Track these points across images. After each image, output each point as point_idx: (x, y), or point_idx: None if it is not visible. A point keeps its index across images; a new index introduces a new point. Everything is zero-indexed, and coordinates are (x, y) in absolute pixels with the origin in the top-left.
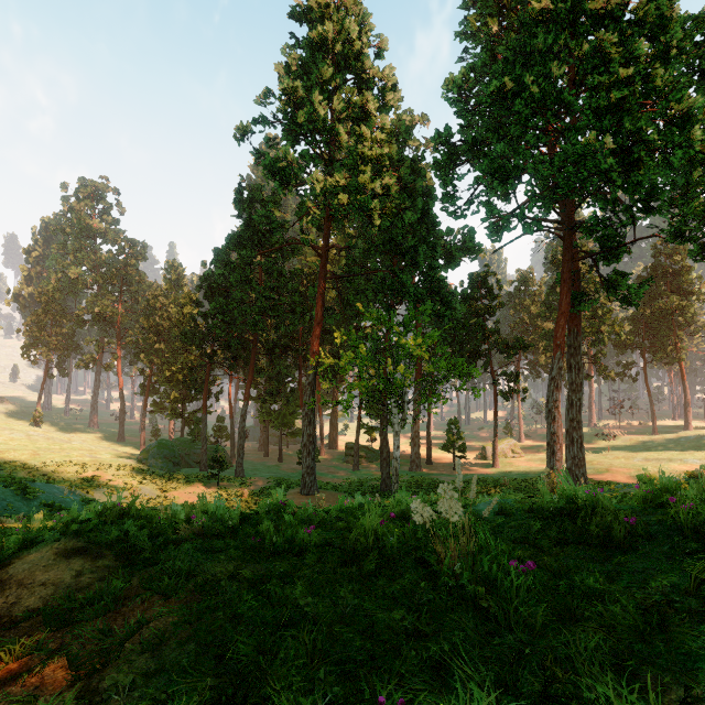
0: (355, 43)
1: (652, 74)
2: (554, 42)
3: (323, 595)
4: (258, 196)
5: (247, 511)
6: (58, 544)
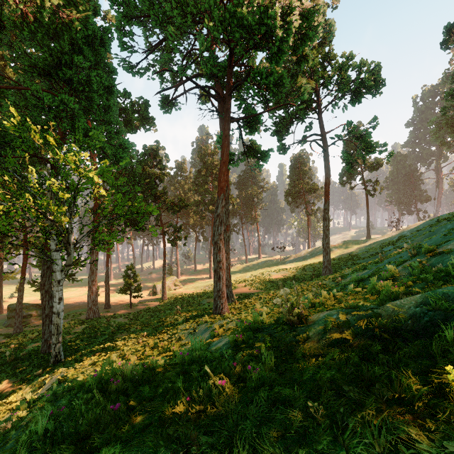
0: None
1: None
2: None
3: None
4: None
5: None
6: None
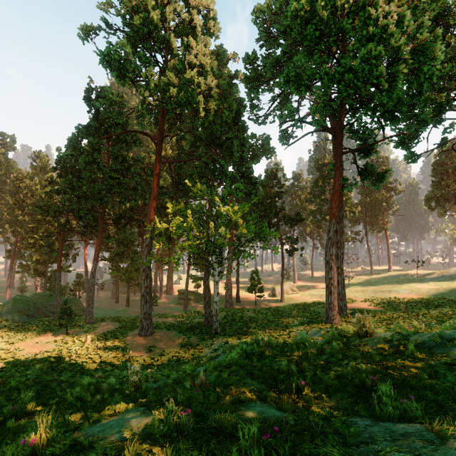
0: None
1: (402, 15)
2: None
3: None
4: (105, 95)
5: (84, 360)
6: None
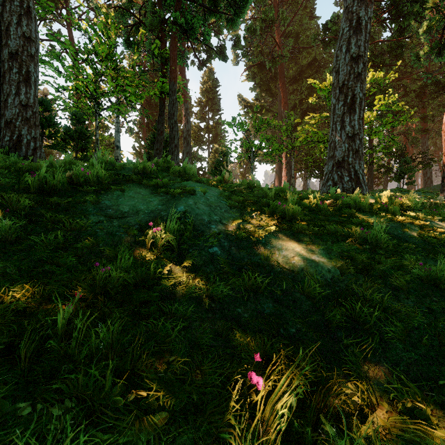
0: None
1: None
2: None
3: None
4: None
5: None
6: None
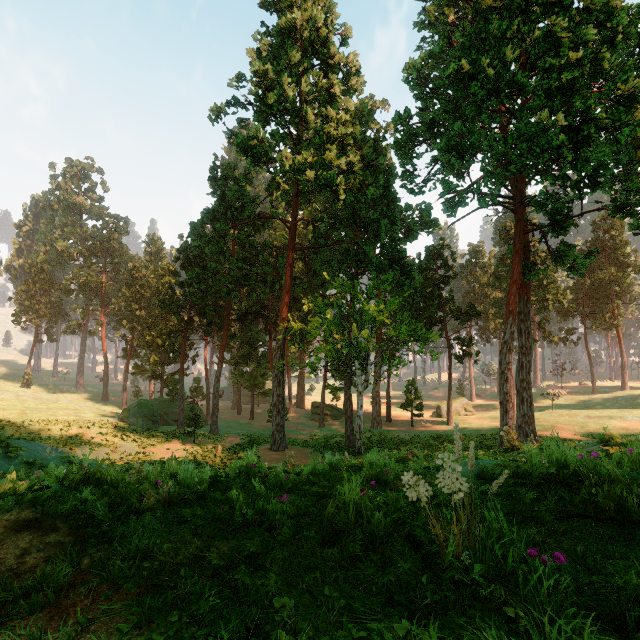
0: (321, 30)
1: (600, 57)
2: (508, 28)
3: (301, 588)
4: (231, 174)
5: (220, 467)
6: (9, 515)
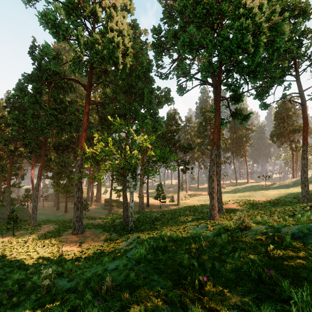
0: None
1: (261, 4)
2: None
3: None
4: (46, 52)
5: (23, 256)
6: None
